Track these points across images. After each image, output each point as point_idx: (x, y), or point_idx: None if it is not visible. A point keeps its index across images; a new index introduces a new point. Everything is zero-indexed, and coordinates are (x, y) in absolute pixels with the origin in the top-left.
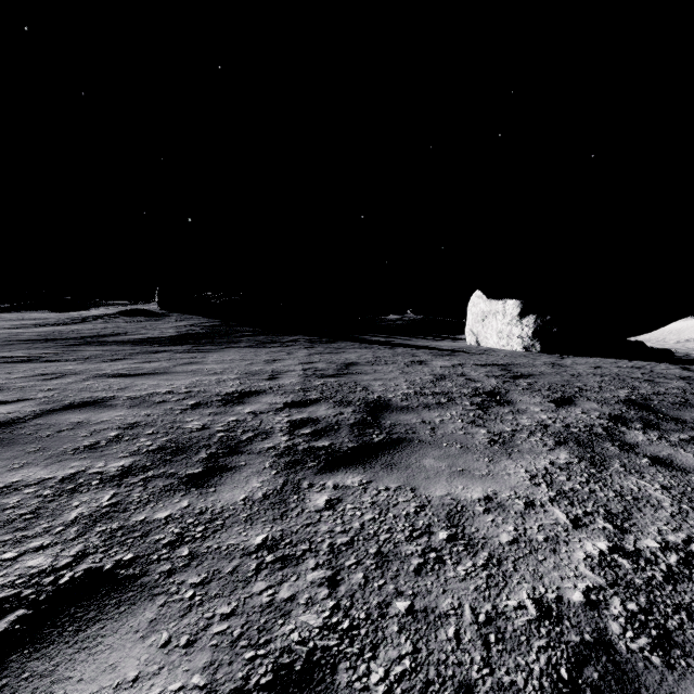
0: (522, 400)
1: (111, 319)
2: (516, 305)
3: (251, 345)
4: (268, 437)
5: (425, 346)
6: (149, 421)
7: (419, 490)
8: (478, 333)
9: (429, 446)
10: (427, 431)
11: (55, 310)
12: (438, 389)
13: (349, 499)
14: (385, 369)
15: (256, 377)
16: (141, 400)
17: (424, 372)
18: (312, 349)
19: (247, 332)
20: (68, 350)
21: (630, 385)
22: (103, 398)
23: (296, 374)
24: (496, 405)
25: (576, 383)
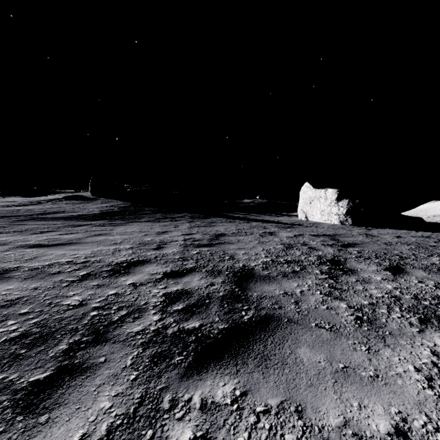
0: (361, 268)
1: (57, 202)
2: (334, 192)
3: (149, 220)
4: (140, 316)
5: (271, 220)
6: (31, 296)
7: (307, 413)
8: (307, 211)
9: (299, 326)
10: (292, 305)
11: (25, 196)
12: (290, 258)
13: (220, 438)
14: (246, 239)
15: (146, 247)
16: (39, 271)
17: (275, 242)
18: (193, 223)
19: (149, 211)
20: (14, 224)
21: (435, 252)
22: (7, 269)
23: (178, 244)
24: (342, 273)
25: (393, 251)
